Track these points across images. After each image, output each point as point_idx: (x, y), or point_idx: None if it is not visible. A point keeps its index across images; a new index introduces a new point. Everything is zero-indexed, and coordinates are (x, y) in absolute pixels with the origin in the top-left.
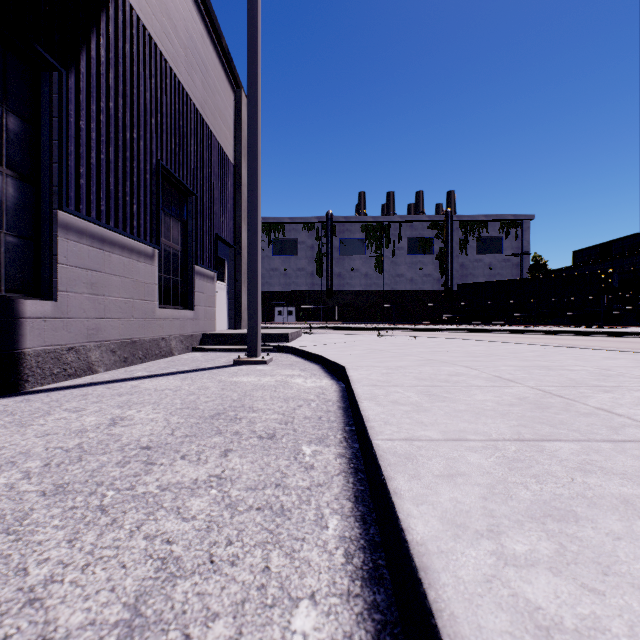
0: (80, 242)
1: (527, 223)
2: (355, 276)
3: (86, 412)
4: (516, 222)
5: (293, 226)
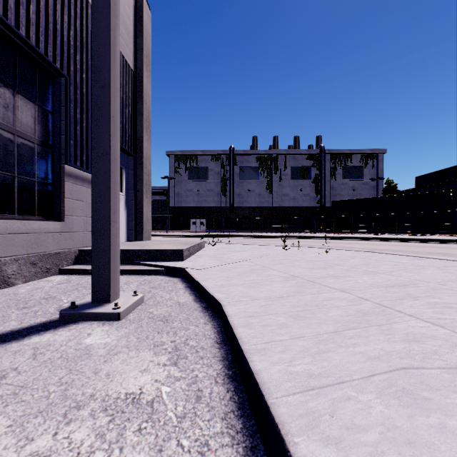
0: None
1: (381, 156)
2: (251, 195)
3: None
4: (373, 155)
5: (204, 157)
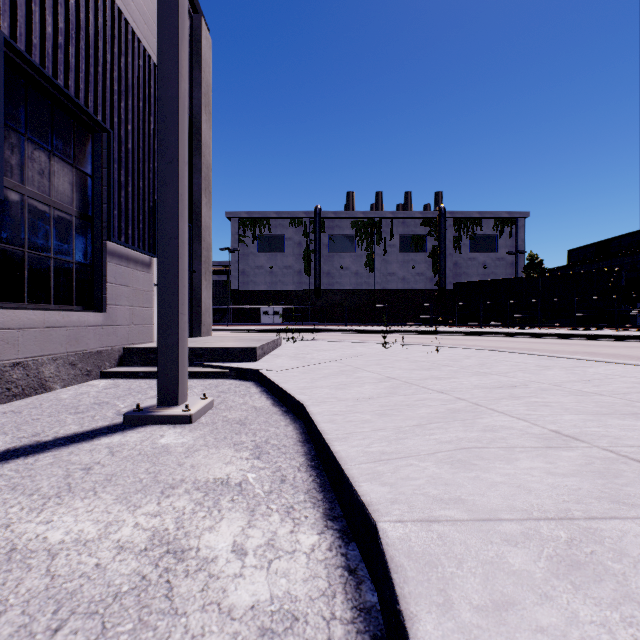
0: None
1: (522, 221)
2: (345, 274)
3: None
4: (510, 220)
5: (279, 221)
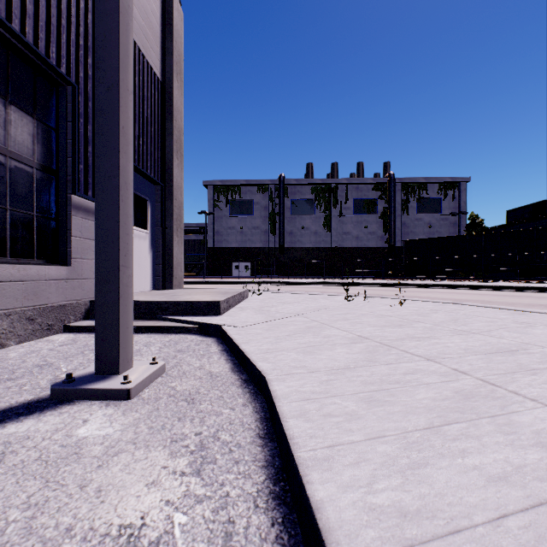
0: None
1: (463, 185)
2: (305, 234)
3: None
4: (453, 184)
5: (249, 188)
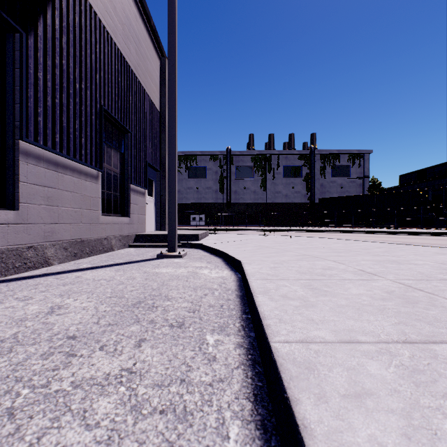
0: (38, 165)
1: (367, 156)
2: (247, 193)
3: (32, 301)
4: (359, 155)
5: (203, 157)
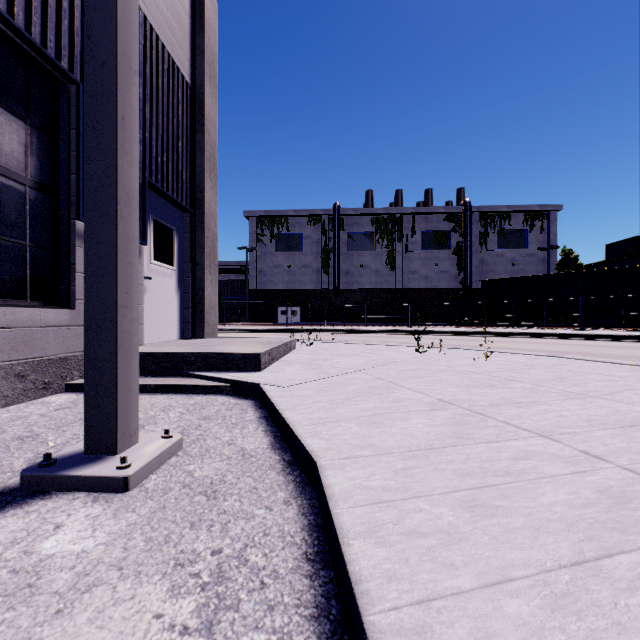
0: None
1: (554, 214)
2: (364, 273)
3: None
4: (542, 213)
5: (297, 219)
